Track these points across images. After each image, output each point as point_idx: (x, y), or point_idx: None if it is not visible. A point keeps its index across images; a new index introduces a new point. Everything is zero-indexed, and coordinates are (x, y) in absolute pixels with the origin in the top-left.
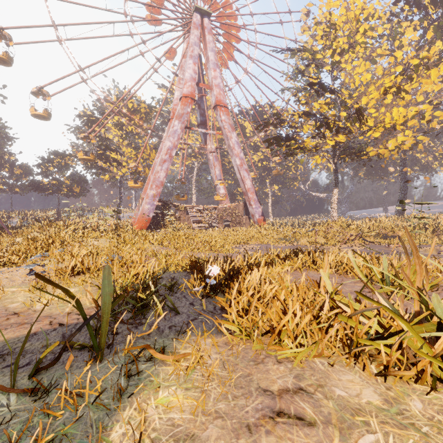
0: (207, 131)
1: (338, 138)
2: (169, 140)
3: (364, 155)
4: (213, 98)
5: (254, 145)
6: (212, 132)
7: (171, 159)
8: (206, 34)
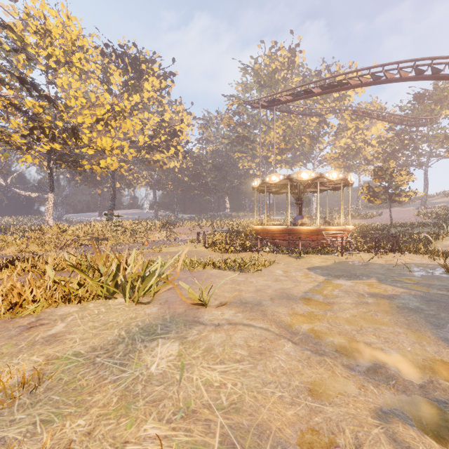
0: None
1: (54, 145)
2: None
3: (80, 167)
4: None
5: None
6: None
7: None
8: None
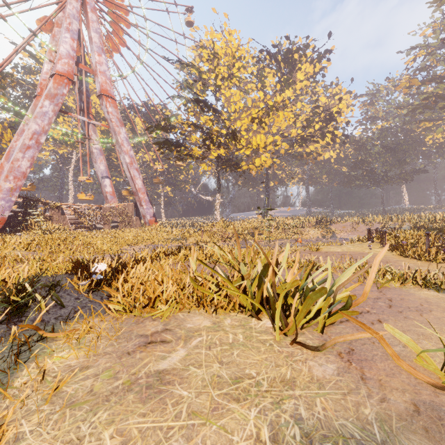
0: (89, 121)
1: (220, 151)
2: (35, 122)
3: (239, 168)
4: (98, 85)
5: (146, 144)
6: (96, 123)
7: (38, 146)
8: (89, 11)
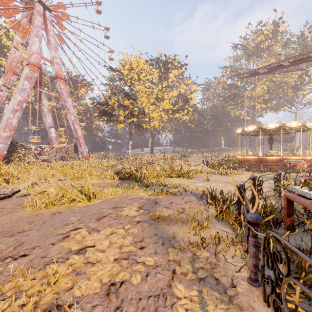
0: (49, 93)
1: (134, 119)
2: (20, 94)
3: (143, 128)
4: (54, 71)
5: None
6: (52, 94)
7: (22, 110)
8: (48, 23)
